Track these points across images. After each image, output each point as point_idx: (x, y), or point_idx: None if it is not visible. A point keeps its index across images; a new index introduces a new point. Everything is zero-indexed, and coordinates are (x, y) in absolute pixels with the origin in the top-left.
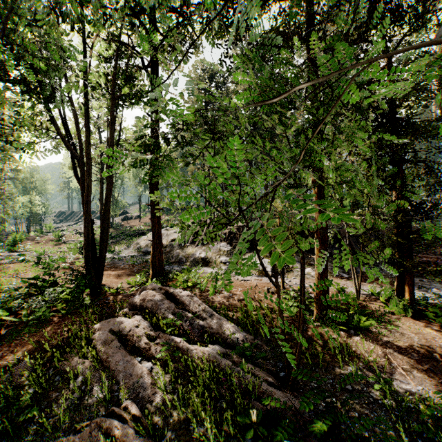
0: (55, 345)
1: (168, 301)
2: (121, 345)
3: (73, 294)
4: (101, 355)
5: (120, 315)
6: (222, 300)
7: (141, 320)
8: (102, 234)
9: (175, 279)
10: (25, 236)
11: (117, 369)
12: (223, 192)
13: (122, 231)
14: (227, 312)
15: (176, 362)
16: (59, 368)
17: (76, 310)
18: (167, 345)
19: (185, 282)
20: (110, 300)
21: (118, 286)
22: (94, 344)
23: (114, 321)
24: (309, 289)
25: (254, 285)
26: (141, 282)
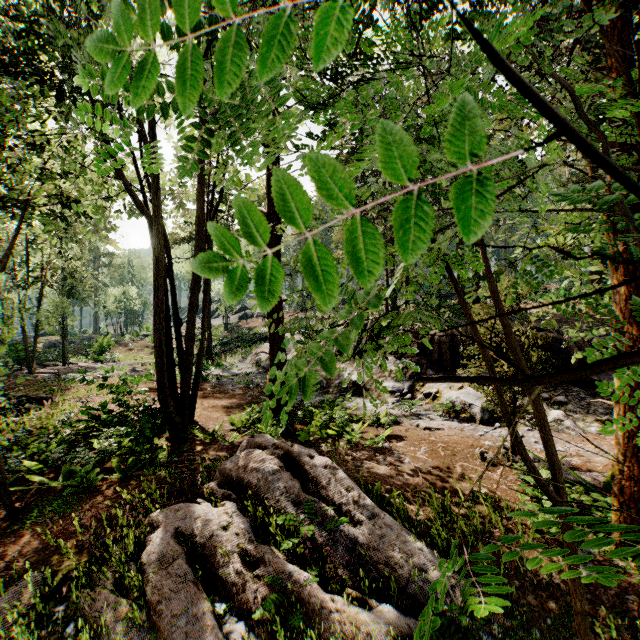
0: (87, 546)
1: (288, 475)
2: (187, 575)
3: (133, 446)
4: (150, 589)
5: (203, 494)
6: (392, 470)
7: (234, 514)
8: (188, 342)
9: (308, 418)
10: (117, 340)
11: (173, 634)
12: (387, 274)
13: (238, 334)
14: (404, 506)
15: (295, 637)
16: (78, 604)
17: (140, 471)
18: (278, 586)
19: (324, 428)
20: (197, 453)
21: (215, 427)
22: (143, 561)
23: (187, 510)
24: (570, 457)
25: (450, 441)
26: (252, 422)
